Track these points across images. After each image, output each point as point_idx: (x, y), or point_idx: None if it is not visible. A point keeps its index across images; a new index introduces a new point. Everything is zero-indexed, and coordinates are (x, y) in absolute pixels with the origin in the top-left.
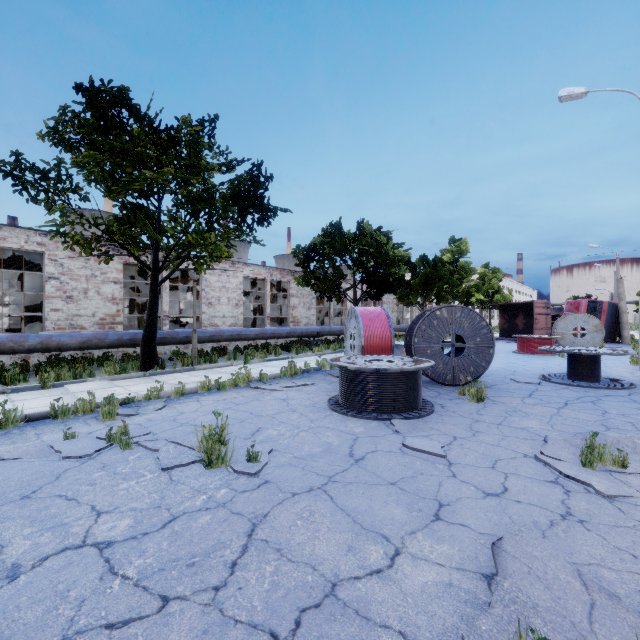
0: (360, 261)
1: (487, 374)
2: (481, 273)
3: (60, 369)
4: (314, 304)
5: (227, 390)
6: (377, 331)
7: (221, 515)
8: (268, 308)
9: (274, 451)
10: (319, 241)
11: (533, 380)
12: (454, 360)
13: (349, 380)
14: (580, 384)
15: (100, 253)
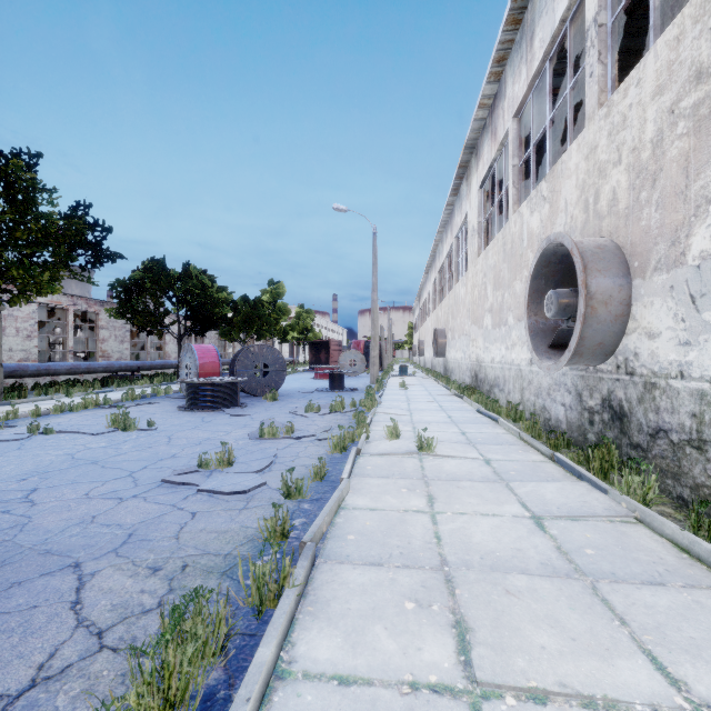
0: (186, 300)
1: (286, 390)
2: (298, 313)
3: None
4: (128, 337)
5: (79, 411)
6: (209, 362)
7: (151, 437)
8: (71, 341)
9: (158, 425)
10: (140, 275)
11: (310, 391)
12: (263, 380)
13: (195, 391)
14: (333, 391)
15: None
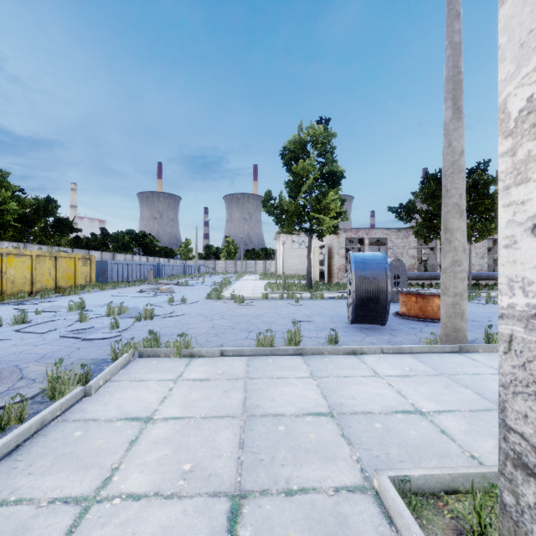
0: None
1: None
2: None
3: (418, 286)
4: None
5: None
6: None
7: None
8: None
9: None
10: None
11: None
12: None
13: None
14: None
15: (425, 237)
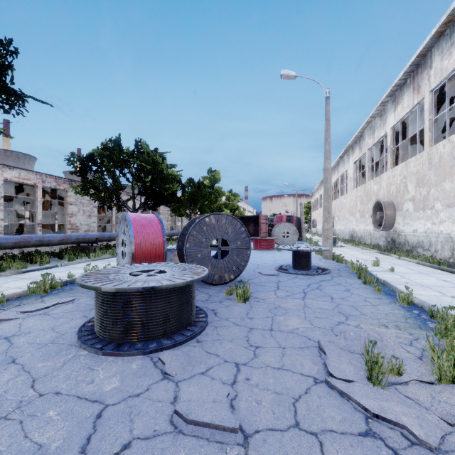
0: (138, 175)
1: None
2: (227, 196)
3: None
4: (95, 212)
5: None
6: (149, 237)
7: None
8: (39, 215)
9: None
10: (98, 153)
11: (274, 272)
12: (220, 262)
13: (106, 303)
14: (302, 273)
15: None
